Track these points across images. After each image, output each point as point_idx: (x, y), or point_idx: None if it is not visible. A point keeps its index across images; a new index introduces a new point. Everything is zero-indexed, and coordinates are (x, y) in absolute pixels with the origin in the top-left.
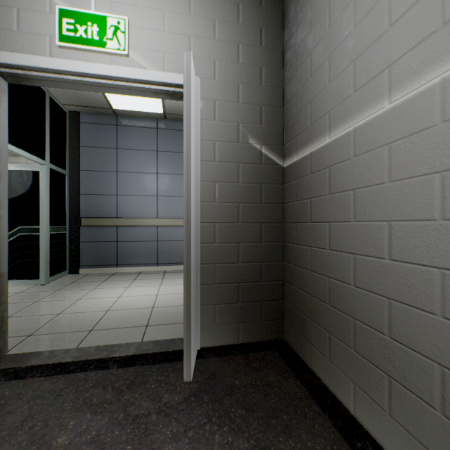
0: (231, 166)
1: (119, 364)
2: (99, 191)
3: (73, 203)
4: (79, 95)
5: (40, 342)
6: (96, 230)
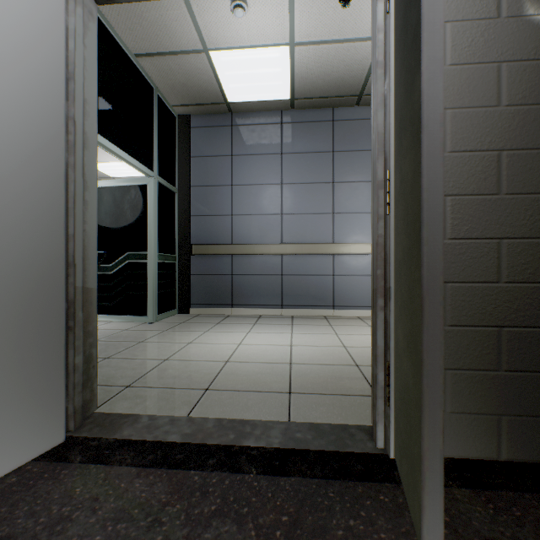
0: (481, 72)
1: (259, 466)
2: (211, 211)
3: (183, 227)
4: (189, 88)
5: (138, 399)
6: (208, 260)
